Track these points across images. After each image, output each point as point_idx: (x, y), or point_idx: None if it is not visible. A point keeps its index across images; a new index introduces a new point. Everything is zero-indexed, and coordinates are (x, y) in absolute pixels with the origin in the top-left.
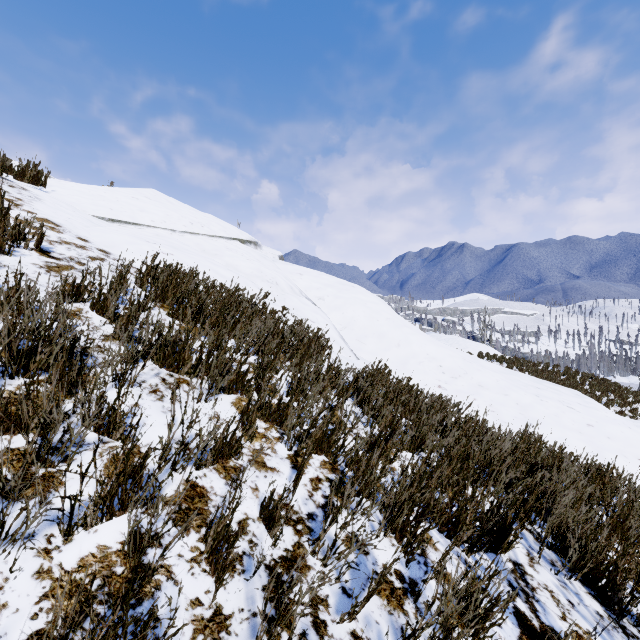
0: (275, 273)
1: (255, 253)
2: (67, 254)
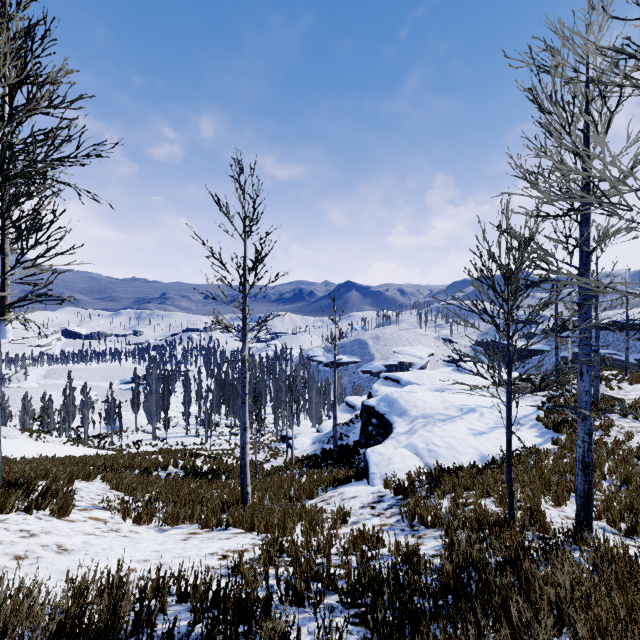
0: None
1: None
2: None
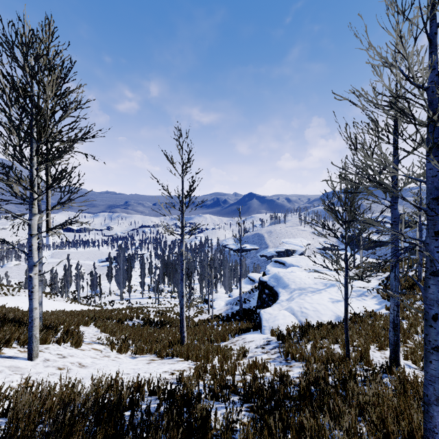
0: None
1: None
2: None
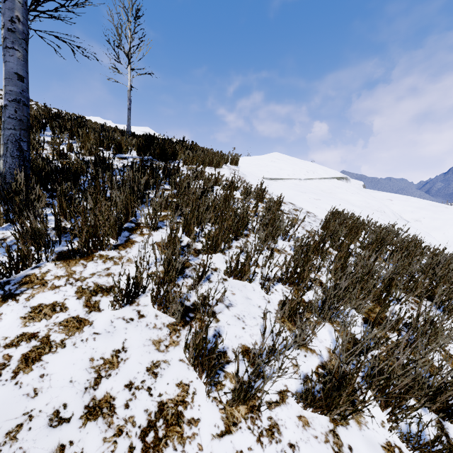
0: (377, 203)
1: (352, 187)
2: (286, 209)
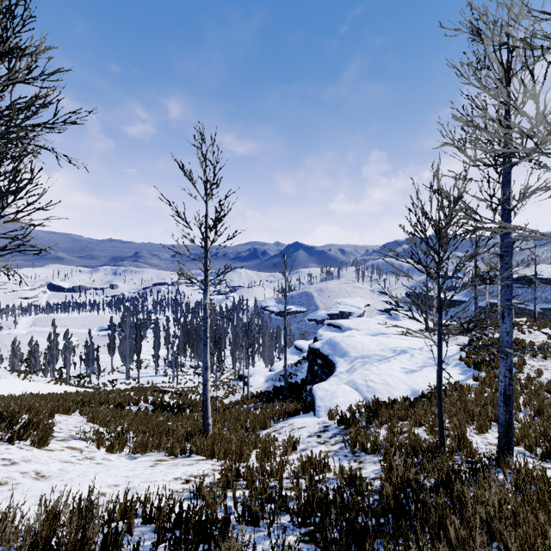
0: None
1: None
2: None
